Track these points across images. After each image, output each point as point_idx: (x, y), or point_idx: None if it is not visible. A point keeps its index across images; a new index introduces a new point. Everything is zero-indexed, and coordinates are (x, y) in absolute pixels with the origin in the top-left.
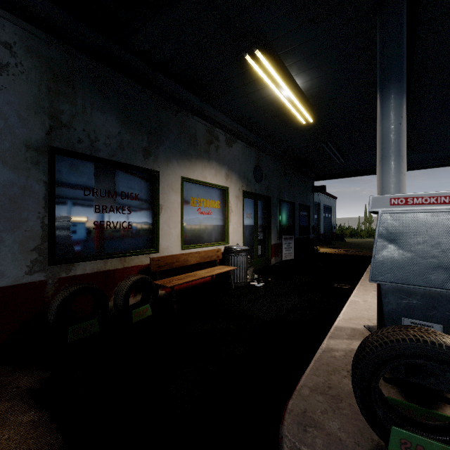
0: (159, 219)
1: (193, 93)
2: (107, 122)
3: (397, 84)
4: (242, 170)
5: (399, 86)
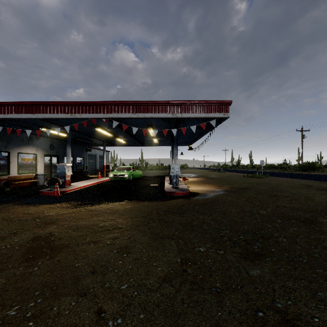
0: (10, 165)
1: (22, 127)
2: None
3: (68, 144)
4: (44, 147)
5: (69, 145)
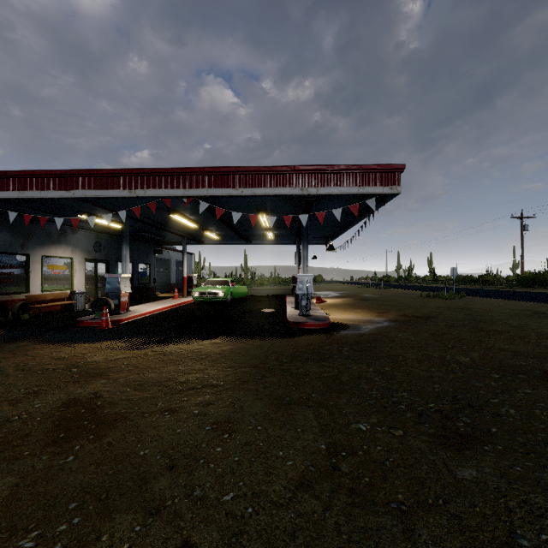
0: (30, 277)
1: (50, 214)
2: (4, 236)
3: (125, 242)
4: (84, 246)
5: (126, 242)
